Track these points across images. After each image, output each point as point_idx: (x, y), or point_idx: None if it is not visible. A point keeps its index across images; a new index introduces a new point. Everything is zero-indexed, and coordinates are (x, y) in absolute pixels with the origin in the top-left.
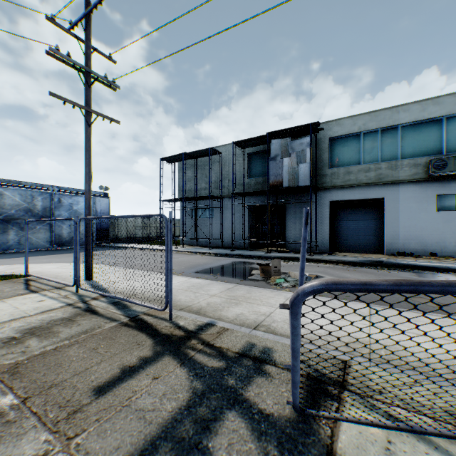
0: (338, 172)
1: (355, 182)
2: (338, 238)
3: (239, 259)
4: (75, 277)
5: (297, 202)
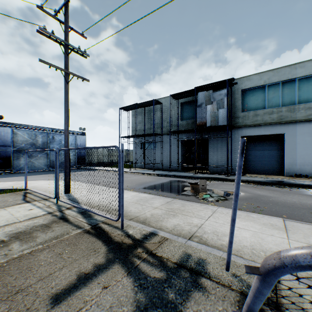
0: (248, 114)
1: (261, 121)
2: (247, 163)
3: (175, 178)
4: (55, 192)
5: (217, 137)
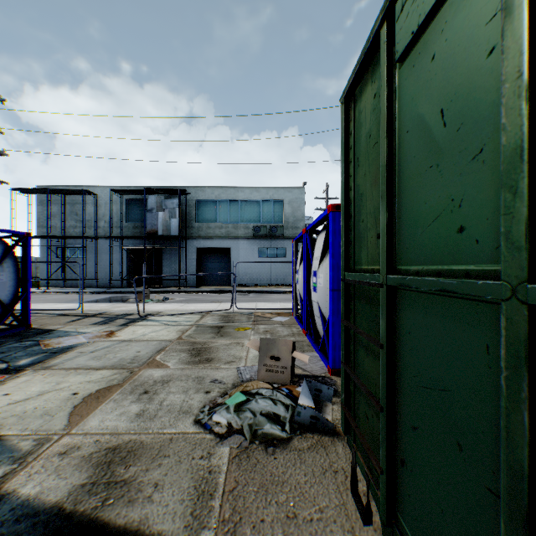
0: (203, 226)
1: (214, 235)
2: (203, 276)
3: (118, 294)
4: None
5: (171, 247)
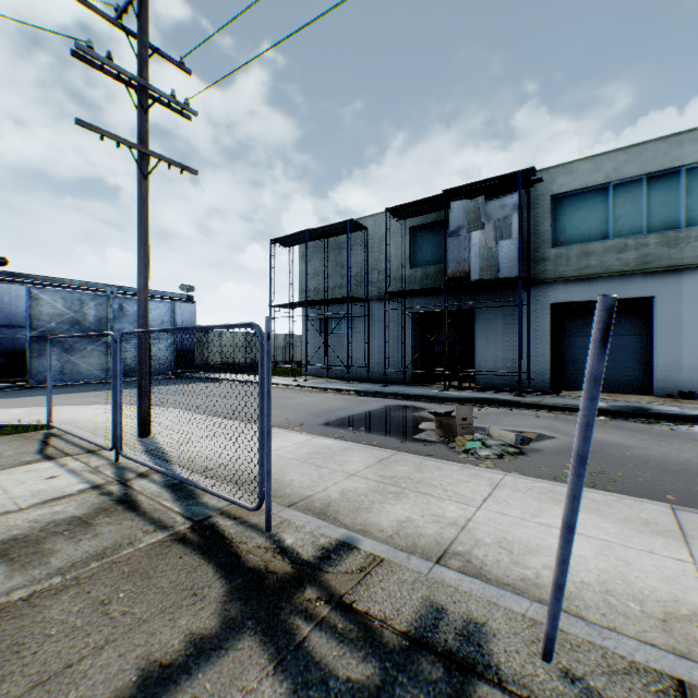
0: (568, 253)
1: (599, 269)
2: (566, 366)
3: (397, 401)
4: (114, 435)
5: (494, 306)
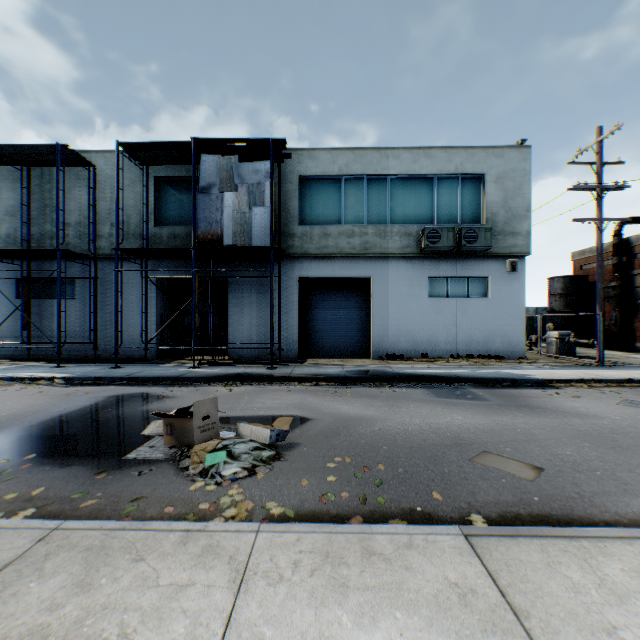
0: (312, 232)
1: (336, 250)
2: (311, 336)
3: (127, 389)
4: None
5: (248, 276)
